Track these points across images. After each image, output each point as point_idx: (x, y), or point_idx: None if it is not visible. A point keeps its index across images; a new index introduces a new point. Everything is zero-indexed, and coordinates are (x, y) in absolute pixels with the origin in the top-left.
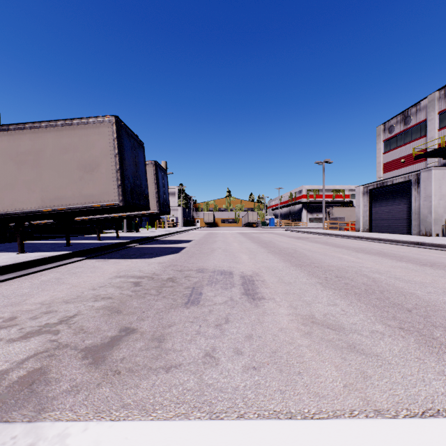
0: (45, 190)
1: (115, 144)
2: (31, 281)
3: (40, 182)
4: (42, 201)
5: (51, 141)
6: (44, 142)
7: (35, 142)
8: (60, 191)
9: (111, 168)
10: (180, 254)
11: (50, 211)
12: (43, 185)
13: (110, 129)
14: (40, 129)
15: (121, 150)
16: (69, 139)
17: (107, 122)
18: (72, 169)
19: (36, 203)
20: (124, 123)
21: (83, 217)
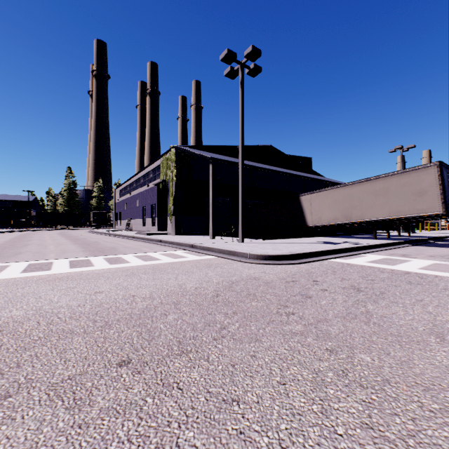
0: (390, 208)
1: (439, 178)
2: (407, 250)
3: (387, 204)
4: (389, 213)
5: (394, 182)
6: (390, 183)
7: (385, 184)
8: (399, 208)
9: (436, 192)
10: None
11: (393, 218)
12: (389, 205)
13: (435, 170)
14: (387, 177)
15: (443, 181)
16: (405, 180)
17: (433, 166)
18: (407, 196)
19: (385, 214)
20: (442, 162)
21: None
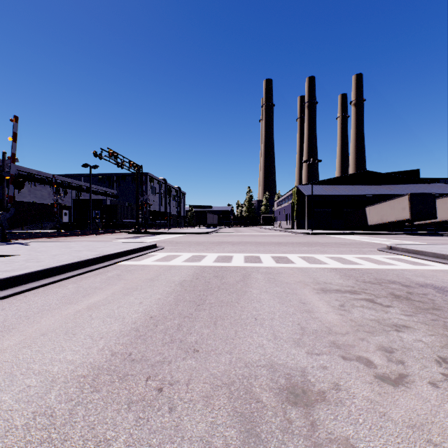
0: (395, 216)
1: (408, 201)
2: (382, 235)
3: (394, 214)
4: (394, 218)
5: (396, 202)
6: (395, 203)
7: (393, 203)
8: (397, 216)
9: (408, 208)
10: (440, 237)
11: (396, 221)
12: (394, 214)
13: (407, 197)
14: (394, 200)
15: (411, 203)
16: (399, 201)
17: (407, 195)
18: (400, 210)
19: (393, 219)
20: (415, 193)
21: (428, 222)
